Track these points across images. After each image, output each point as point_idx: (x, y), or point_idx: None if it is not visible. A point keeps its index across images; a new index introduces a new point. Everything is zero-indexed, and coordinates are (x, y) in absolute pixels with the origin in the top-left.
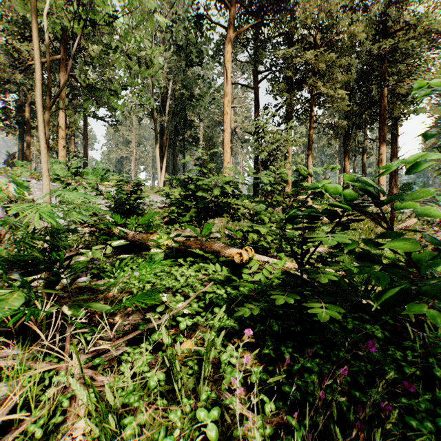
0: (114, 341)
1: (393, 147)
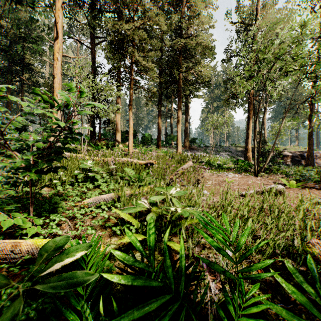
0: None
1: (186, 115)
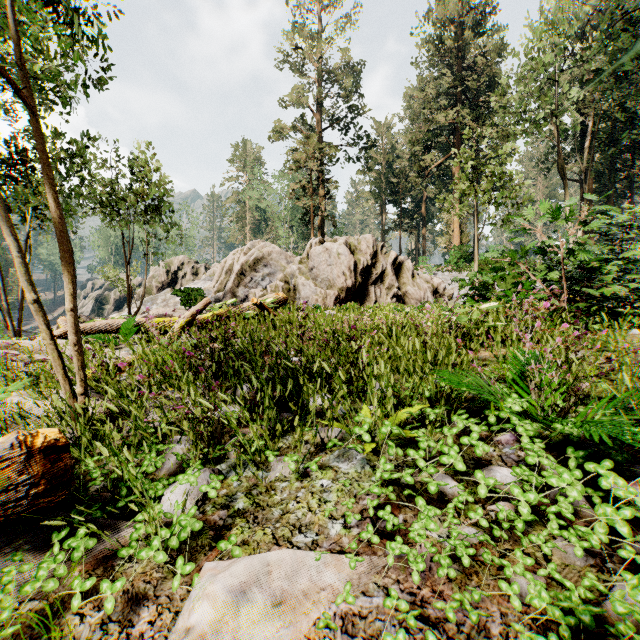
0: None
1: None
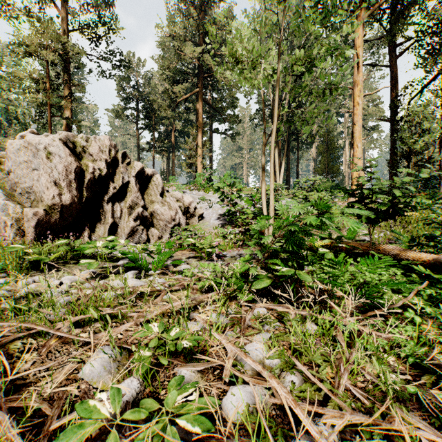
0: (350, 314)
1: None
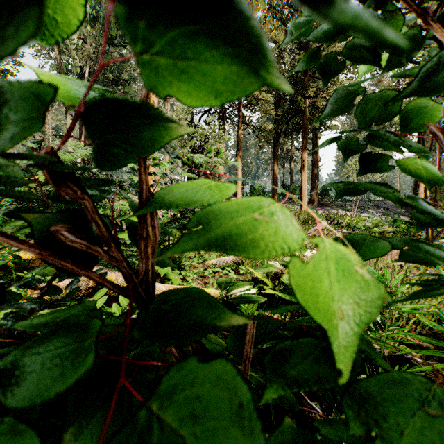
0: None
1: (314, 156)
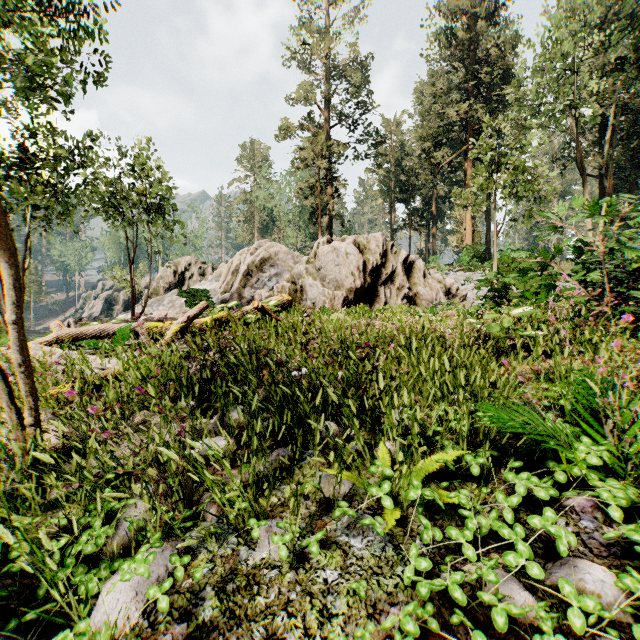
0: None
1: None
